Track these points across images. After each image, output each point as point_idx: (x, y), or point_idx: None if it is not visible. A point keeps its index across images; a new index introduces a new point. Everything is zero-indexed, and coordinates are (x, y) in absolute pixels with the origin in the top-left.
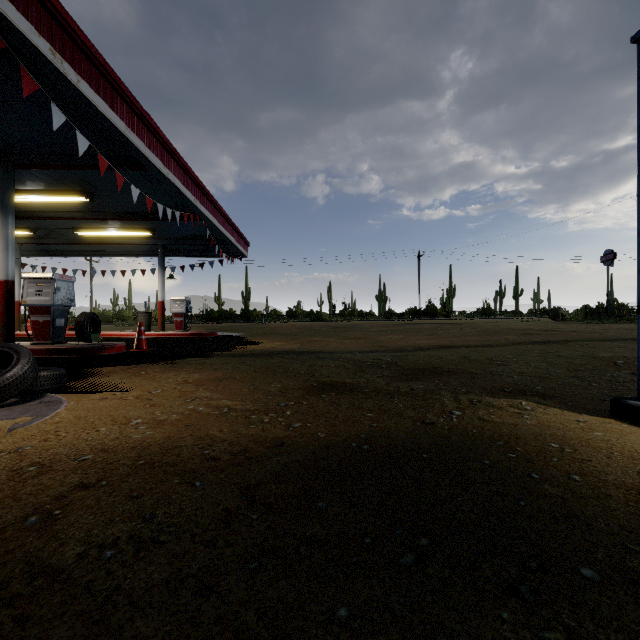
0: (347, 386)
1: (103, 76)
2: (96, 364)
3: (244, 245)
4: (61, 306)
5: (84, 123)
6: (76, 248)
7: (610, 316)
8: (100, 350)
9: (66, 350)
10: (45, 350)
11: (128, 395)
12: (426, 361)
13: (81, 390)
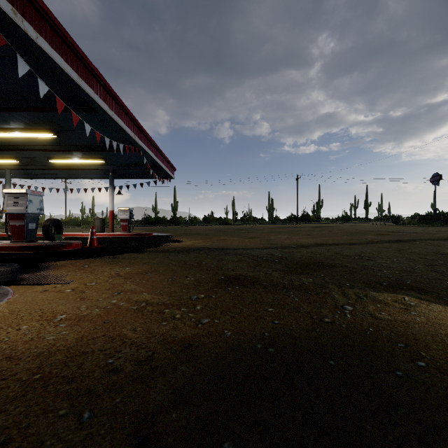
0: (249, 279)
1: (59, 36)
2: (54, 258)
3: (172, 170)
4: (33, 214)
5: (47, 74)
6: (51, 172)
7: (437, 221)
8: (61, 247)
9: (35, 247)
10: (19, 247)
11: (66, 287)
12: (309, 256)
13: (30, 282)
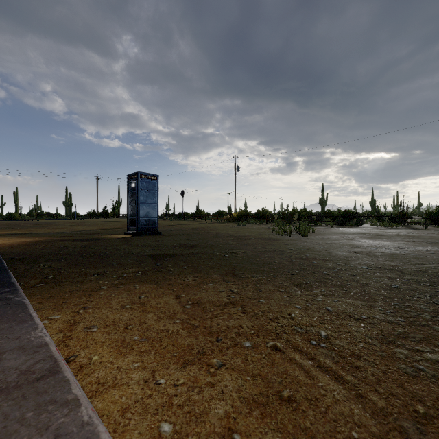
0: (70, 236)
1: None
2: None
3: None
4: None
5: None
6: None
7: (182, 218)
8: None
9: None
10: None
11: None
12: (94, 232)
13: None
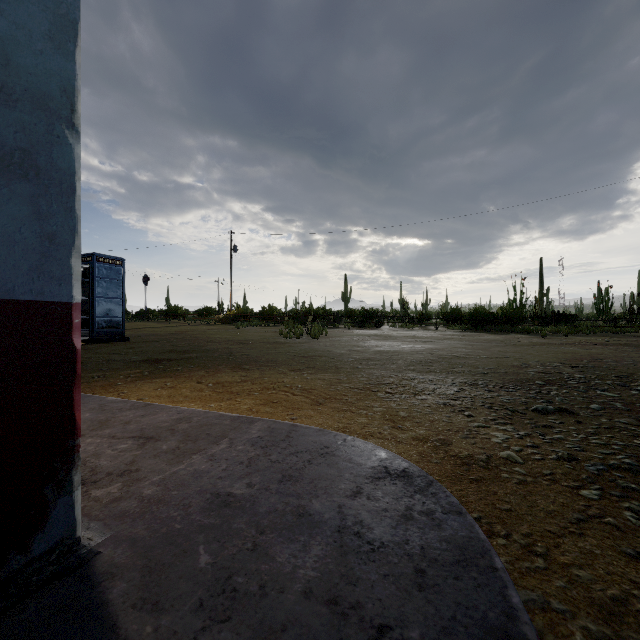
0: None
1: None
2: None
3: None
4: None
5: None
6: None
7: (145, 317)
8: None
9: None
10: None
11: None
12: None
13: None
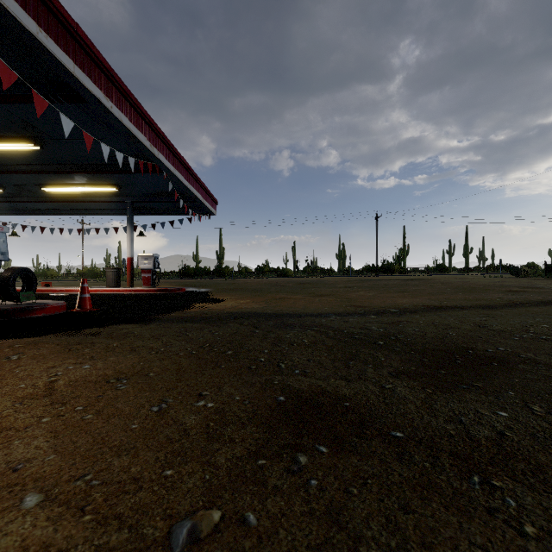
0: (346, 410)
1: None
2: None
3: (212, 203)
4: None
5: None
6: (52, 207)
7: None
8: (25, 312)
9: None
10: None
11: None
12: (437, 334)
13: None
